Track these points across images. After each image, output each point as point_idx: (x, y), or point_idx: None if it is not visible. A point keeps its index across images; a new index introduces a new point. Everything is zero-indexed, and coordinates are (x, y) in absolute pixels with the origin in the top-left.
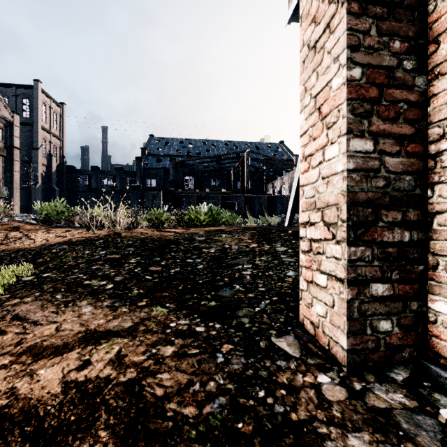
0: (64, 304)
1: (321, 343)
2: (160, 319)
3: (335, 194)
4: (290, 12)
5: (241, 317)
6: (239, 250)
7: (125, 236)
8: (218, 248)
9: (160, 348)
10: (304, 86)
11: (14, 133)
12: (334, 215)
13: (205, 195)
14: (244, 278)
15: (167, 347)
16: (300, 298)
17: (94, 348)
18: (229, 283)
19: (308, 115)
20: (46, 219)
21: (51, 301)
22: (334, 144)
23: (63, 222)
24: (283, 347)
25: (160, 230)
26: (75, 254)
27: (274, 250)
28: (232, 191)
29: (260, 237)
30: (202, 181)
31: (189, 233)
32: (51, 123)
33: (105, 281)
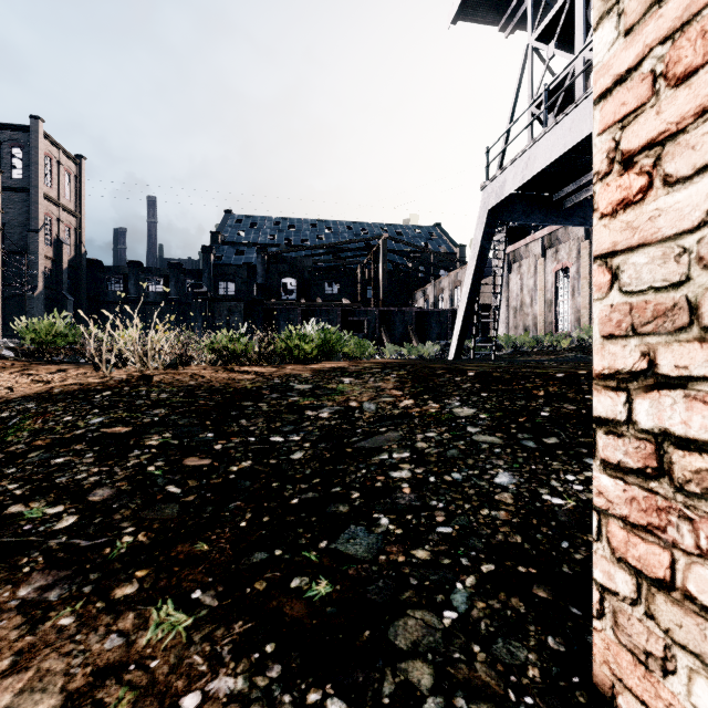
0: None
1: None
2: (156, 671)
3: None
4: (457, 2)
5: (406, 658)
6: (378, 413)
7: (158, 382)
8: (337, 408)
9: None
10: None
11: None
12: None
13: (315, 308)
14: (396, 491)
15: None
16: (596, 611)
17: None
18: (363, 507)
19: (642, 11)
20: (34, 348)
21: None
22: None
23: (63, 353)
24: None
25: (230, 370)
26: (40, 424)
27: (451, 414)
28: (360, 301)
29: (416, 384)
30: (310, 286)
31: (283, 376)
32: (60, 189)
33: (62, 503)
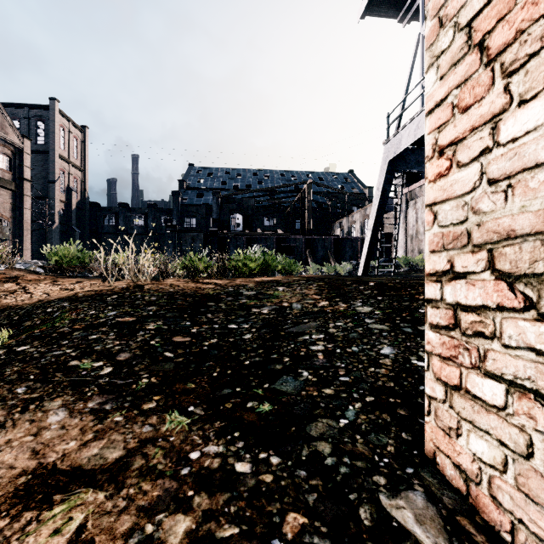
0: (23, 405)
1: (487, 519)
2: (173, 442)
3: (536, 211)
4: (365, 2)
5: (316, 440)
6: (303, 310)
7: (148, 289)
8: (274, 307)
9: (163, 520)
10: (438, 18)
11: (24, 162)
12: (531, 257)
13: (257, 237)
14: (314, 357)
15: (177, 518)
16: (427, 411)
17: (35, 517)
18: (291, 366)
19: (447, 68)
20: (57, 267)
21: (4, 399)
22: (531, 101)
23: (77, 270)
24: (410, 526)
25: (196, 282)
26: (75, 315)
27: (354, 311)
28: (290, 231)
29: (331, 291)
30: (252, 220)
31: (234, 285)
32: (70, 150)
33: (101, 360)
